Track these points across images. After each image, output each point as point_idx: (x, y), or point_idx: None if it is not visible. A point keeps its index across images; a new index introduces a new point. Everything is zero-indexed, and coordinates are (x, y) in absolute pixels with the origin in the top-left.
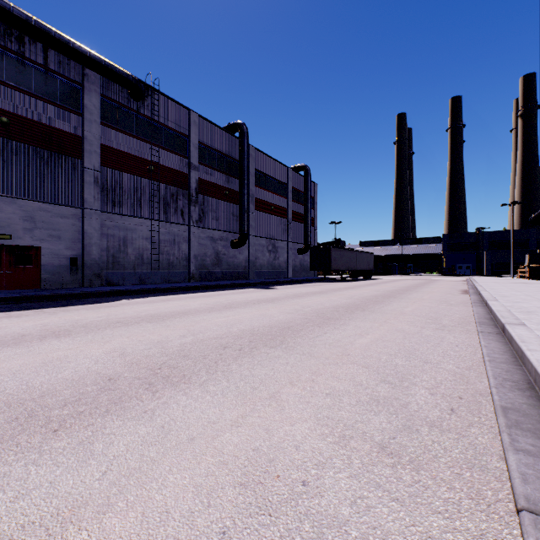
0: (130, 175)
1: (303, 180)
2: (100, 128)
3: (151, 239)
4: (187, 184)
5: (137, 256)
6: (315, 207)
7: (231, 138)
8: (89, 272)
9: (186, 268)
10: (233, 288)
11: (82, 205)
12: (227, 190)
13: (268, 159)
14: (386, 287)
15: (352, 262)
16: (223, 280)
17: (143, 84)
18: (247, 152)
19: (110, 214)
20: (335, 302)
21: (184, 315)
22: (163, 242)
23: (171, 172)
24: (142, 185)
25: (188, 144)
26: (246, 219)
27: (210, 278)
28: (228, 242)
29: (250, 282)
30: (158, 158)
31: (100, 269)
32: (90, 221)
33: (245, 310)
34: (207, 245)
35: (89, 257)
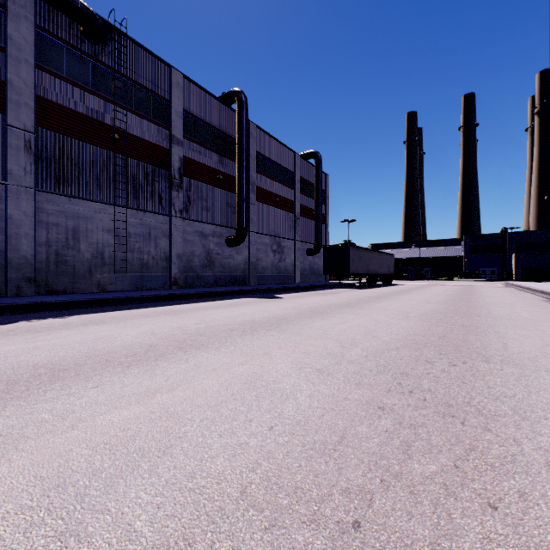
0: (83, 144)
1: (313, 169)
2: (36, 73)
3: (115, 231)
4: (168, 162)
5: (95, 253)
6: (326, 202)
7: (226, 111)
8: (16, 275)
9: (167, 271)
10: (223, 298)
11: (4, 179)
12: (221, 174)
13: (272, 141)
14: (428, 295)
15: (371, 265)
16: (216, 286)
17: (103, 23)
18: (246, 126)
19: (51, 195)
20: (392, 328)
21: (37, 387)
22: (133, 236)
23: (145, 145)
24: (102, 158)
25: (169, 111)
26: (245, 210)
27: (199, 284)
28: (222, 239)
29: (248, 288)
30: (126, 124)
31: (36, 271)
32: (18, 202)
33: (214, 359)
34: (194, 241)
35: (15, 254)
